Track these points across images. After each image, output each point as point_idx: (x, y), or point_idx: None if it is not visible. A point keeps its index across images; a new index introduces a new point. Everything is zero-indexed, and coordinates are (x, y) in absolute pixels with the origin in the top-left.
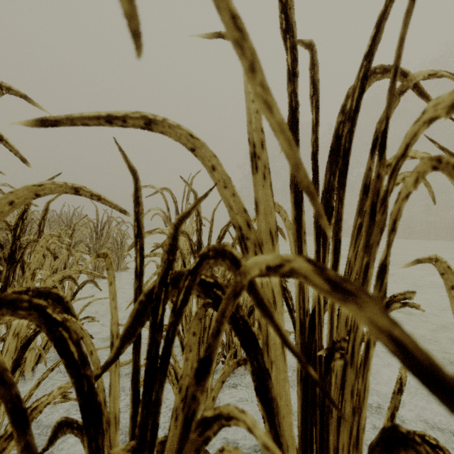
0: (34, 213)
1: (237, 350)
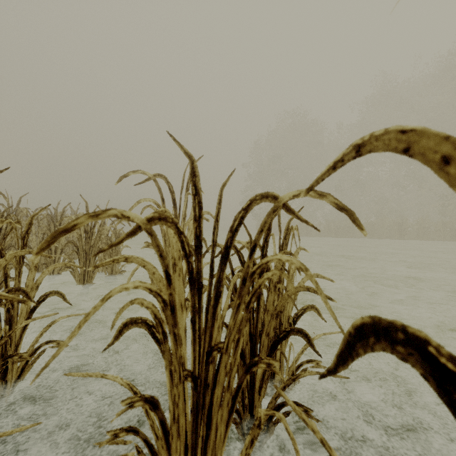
0: (22, 211)
1: (256, 398)
